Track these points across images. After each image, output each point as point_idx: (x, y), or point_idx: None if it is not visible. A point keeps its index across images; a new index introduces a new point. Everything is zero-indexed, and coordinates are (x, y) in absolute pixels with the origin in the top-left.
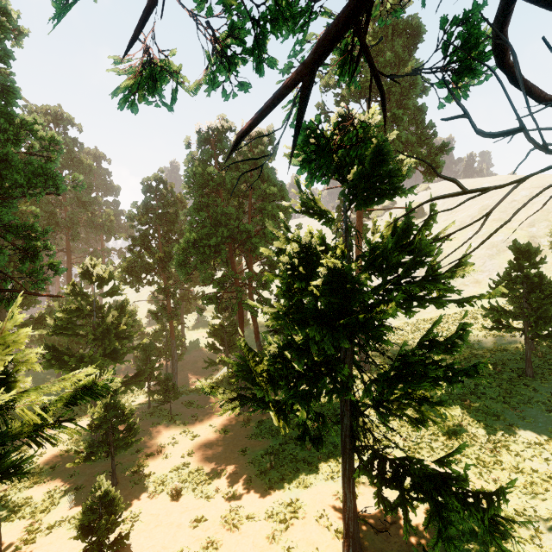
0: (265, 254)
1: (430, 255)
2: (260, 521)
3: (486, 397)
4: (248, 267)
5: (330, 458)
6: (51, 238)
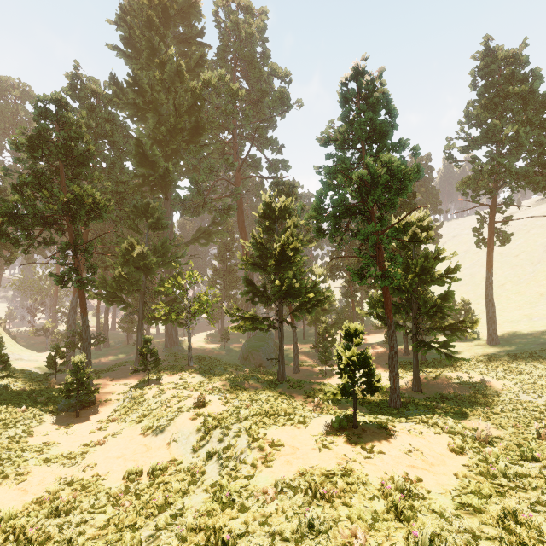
0: None
1: (429, 266)
2: (385, 377)
3: None
4: None
5: (431, 370)
6: None
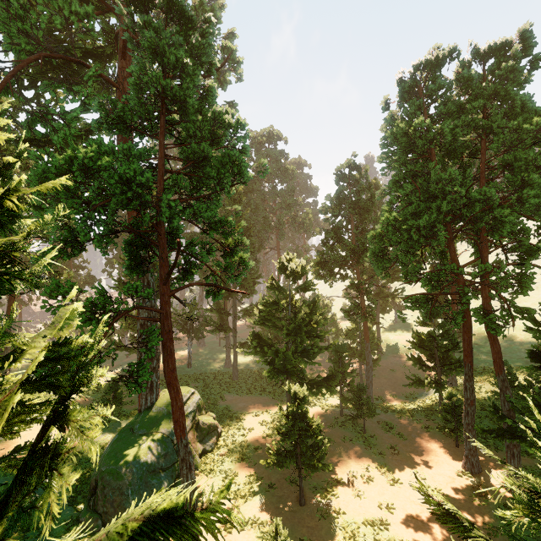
0: None
1: None
2: None
3: None
4: (481, 257)
5: None
6: (266, 239)
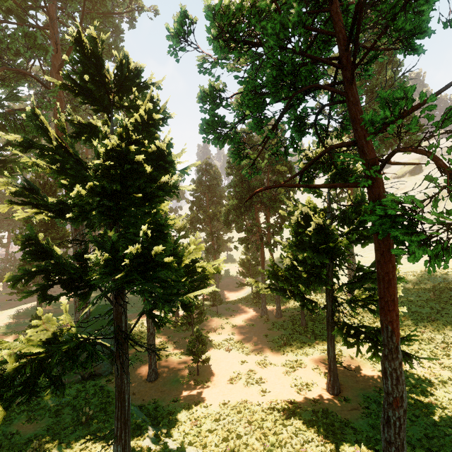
0: (282, 213)
1: None
2: (278, 366)
3: (448, 316)
4: (267, 220)
5: (323, 343)
6: None
